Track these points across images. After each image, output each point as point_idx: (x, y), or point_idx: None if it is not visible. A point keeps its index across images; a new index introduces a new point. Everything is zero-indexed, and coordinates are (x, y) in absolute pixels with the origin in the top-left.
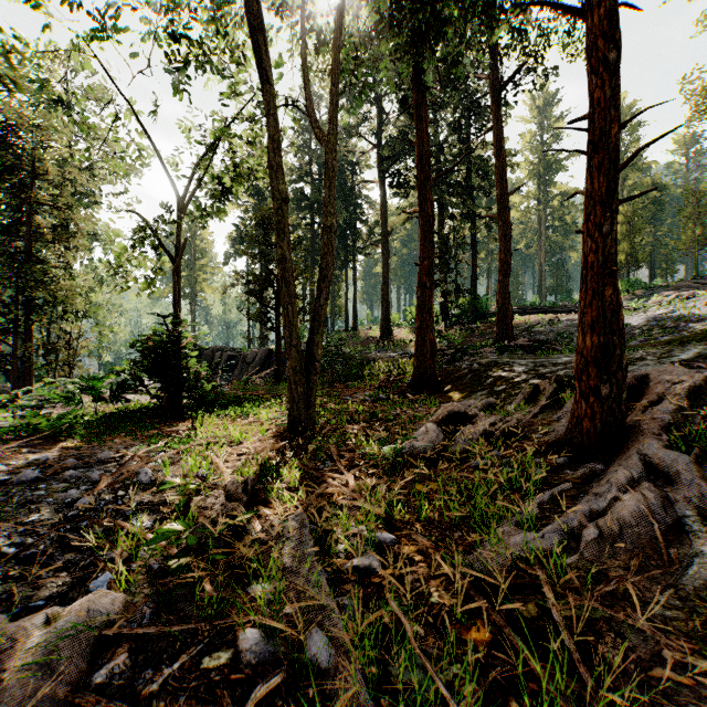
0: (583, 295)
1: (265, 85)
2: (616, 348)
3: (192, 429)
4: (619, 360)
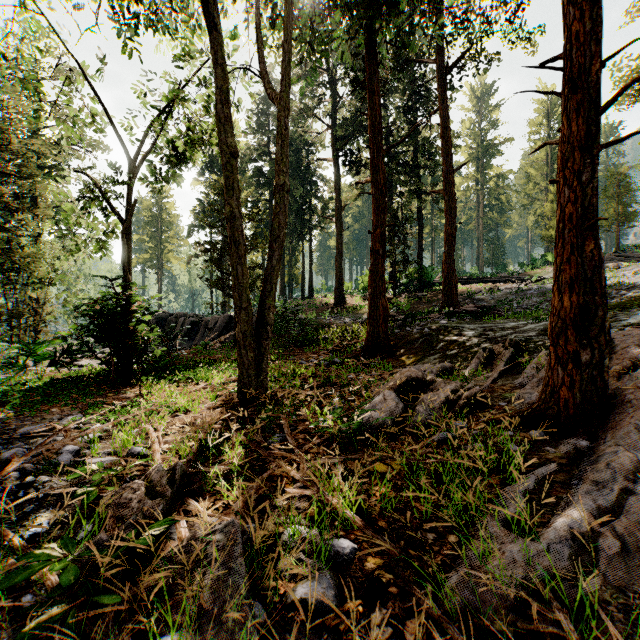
0: (560, 250)
1: (213, 31)
2: (598, 309)
3: (139, 396)
4: (601, 322)
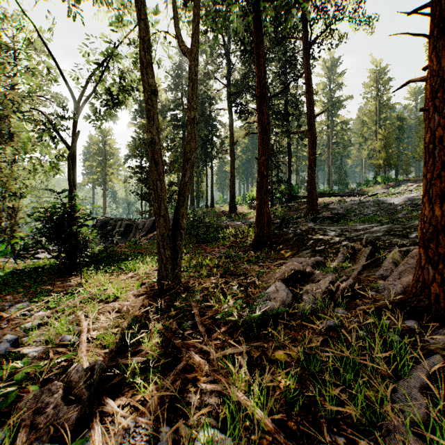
0: (430, 168)
1: None
2: None
3: (80, 284)
4: None
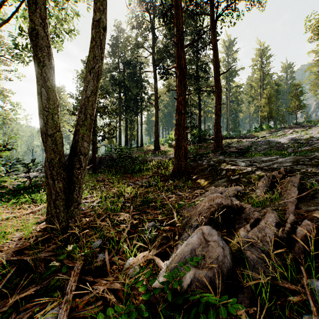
0: None
1: None
2: None
3: None
4: None
